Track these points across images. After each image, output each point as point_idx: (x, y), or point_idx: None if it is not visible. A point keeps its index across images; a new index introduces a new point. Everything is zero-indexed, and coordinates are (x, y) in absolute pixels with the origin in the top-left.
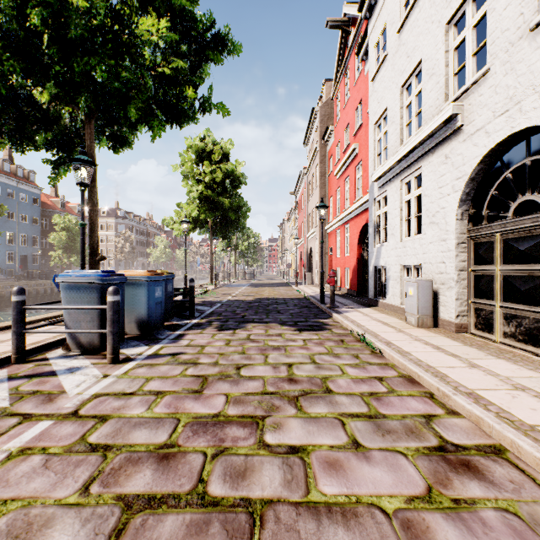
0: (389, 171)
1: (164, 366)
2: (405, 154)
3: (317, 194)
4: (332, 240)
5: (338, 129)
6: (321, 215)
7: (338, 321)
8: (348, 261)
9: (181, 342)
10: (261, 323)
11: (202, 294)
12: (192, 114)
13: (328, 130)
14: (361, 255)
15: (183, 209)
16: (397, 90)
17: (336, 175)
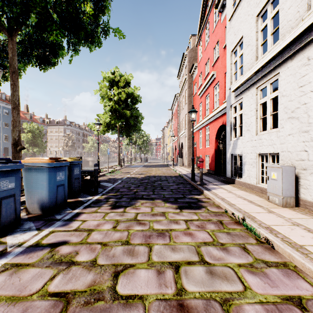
0: (245, 82)
1: (30, 270)
2: (263, 65)
3: (186, 108)
4: (196, 137)
5: (201, 64)
6: (188, 121)
7: (209, 197)
8: (207, 150)
9: (72, 225)
10: (148, 200)
11: (110, 173)
12: (95, 37)
13: (194, 66)
14: (217, 146)
15: (100, 118)
16: (253, 19)
17: (199, 95)
